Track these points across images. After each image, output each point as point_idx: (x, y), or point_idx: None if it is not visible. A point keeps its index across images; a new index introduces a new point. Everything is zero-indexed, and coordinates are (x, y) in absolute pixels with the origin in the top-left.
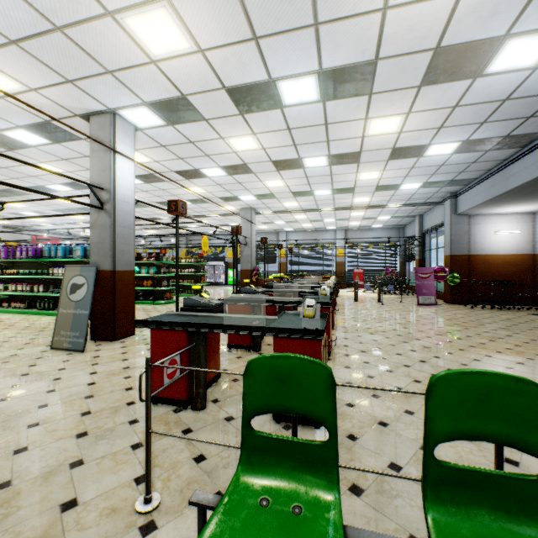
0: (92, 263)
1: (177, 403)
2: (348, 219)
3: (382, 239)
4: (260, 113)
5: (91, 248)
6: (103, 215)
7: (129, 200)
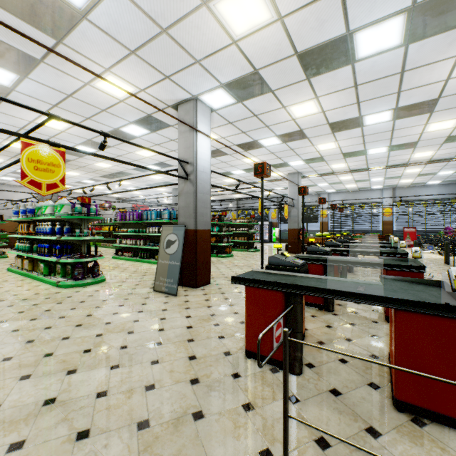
0: (179, 223)
1: (273, 362)
2: (399, 177)
3: (439, 196)
4: (327, 73)
5: (179, 211)
6: (188, 184)
7: (206, 171)
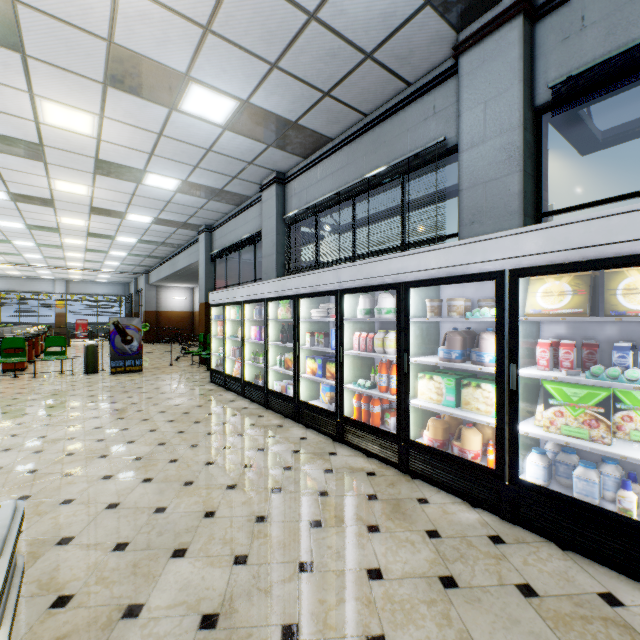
0: None
1: None
2: (68, 273)
3: (108, 292)
4: None
5: None
6: None
7: None
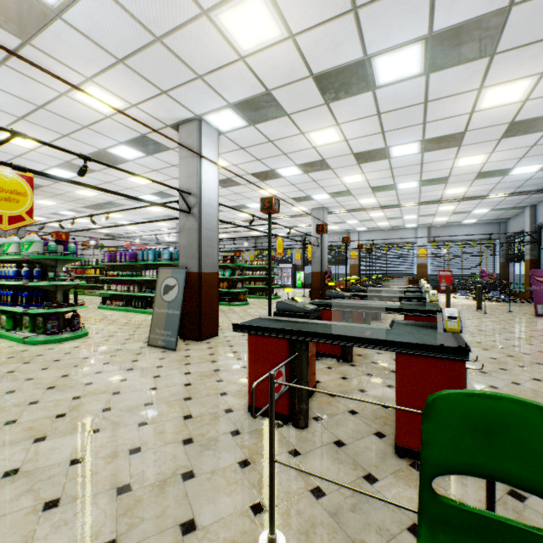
0: (180, 265)
1: (277, 417)
2: (433, 215)
3: (475, 236)
4: (347, 99)
5: (180, 251)
6: (191, 219)
7: (212, 203)
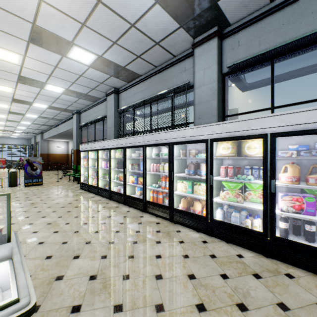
0: None
1: None
2: None
3: (18, 143)
4: None
5: None
6: None
7: None
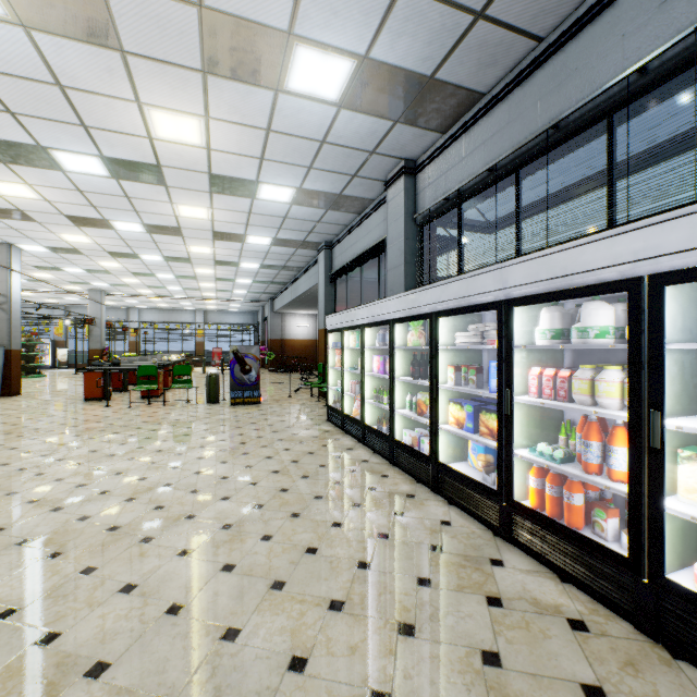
0: None
1: (99, 399)
2: (204, 304)
3: (239, 321)
4: (127, 258)
5: None
6: (1, 312)
7: (18, 301)
